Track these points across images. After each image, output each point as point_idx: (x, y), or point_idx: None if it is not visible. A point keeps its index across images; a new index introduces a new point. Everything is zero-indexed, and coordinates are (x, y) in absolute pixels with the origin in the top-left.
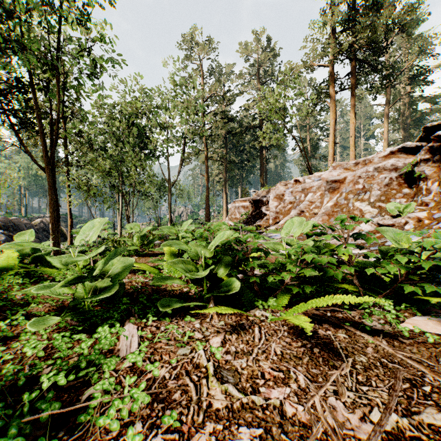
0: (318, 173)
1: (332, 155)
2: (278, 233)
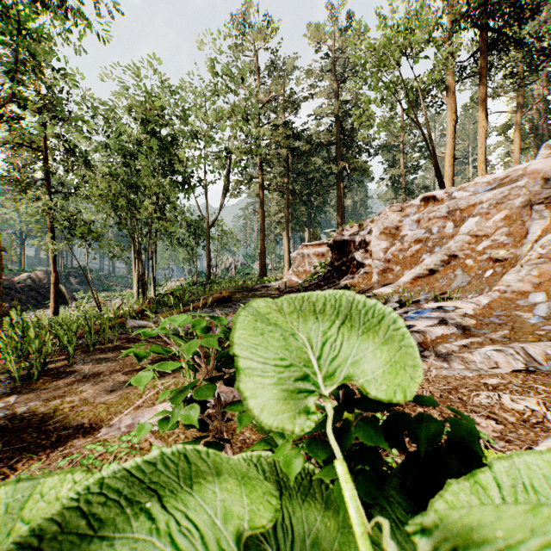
0: (487, 177)
1: (450, 176)
2: (422, 307)
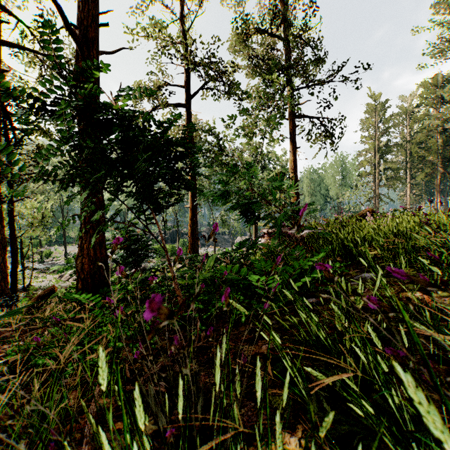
0: None
1: None
2: None
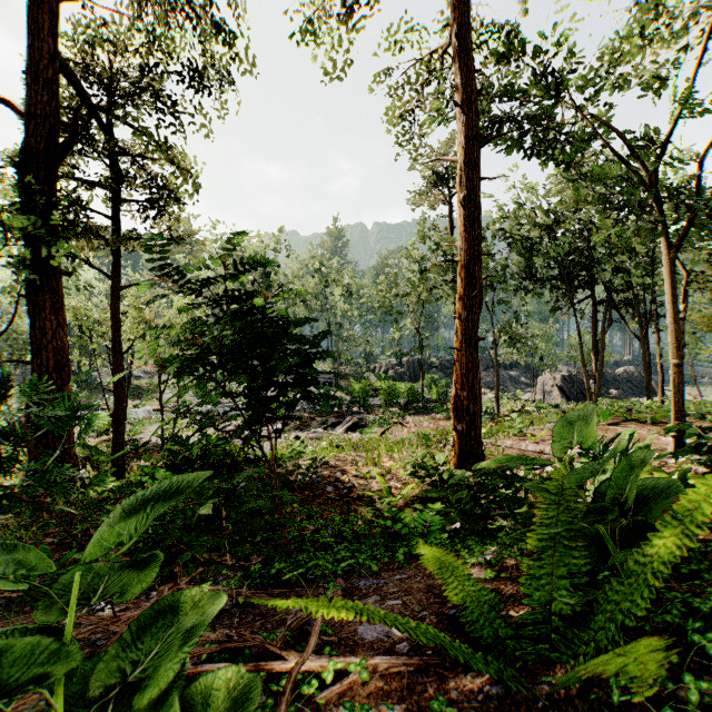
0: None
1: None
2: None
